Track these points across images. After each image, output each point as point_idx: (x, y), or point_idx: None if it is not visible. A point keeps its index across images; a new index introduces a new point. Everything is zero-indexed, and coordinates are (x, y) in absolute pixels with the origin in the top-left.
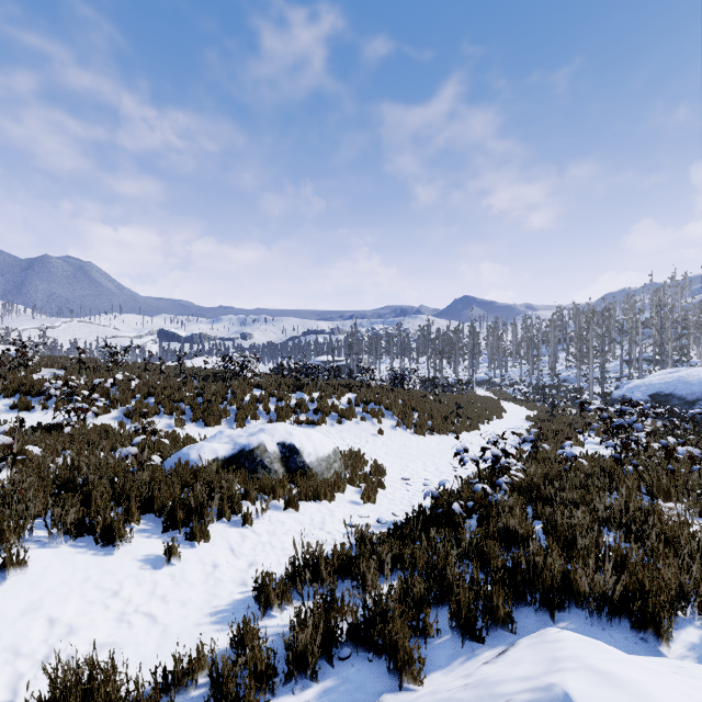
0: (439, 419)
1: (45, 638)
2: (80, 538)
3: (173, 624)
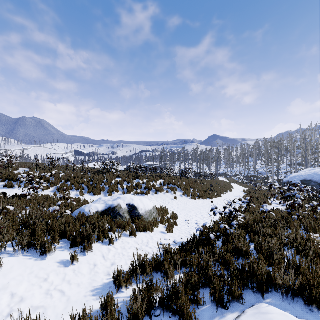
0: (202, 192)
1: (9, 304)
2: (30, 251)
3: (73, 296)
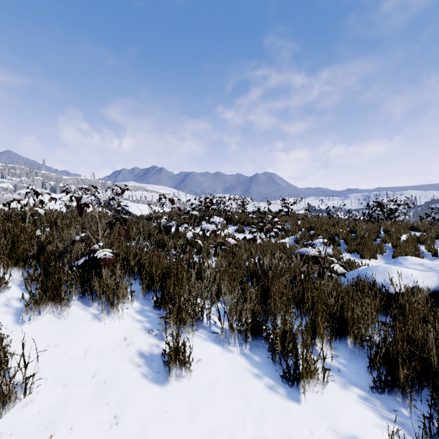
0: None
1: None
2: (256, 346)
3: None
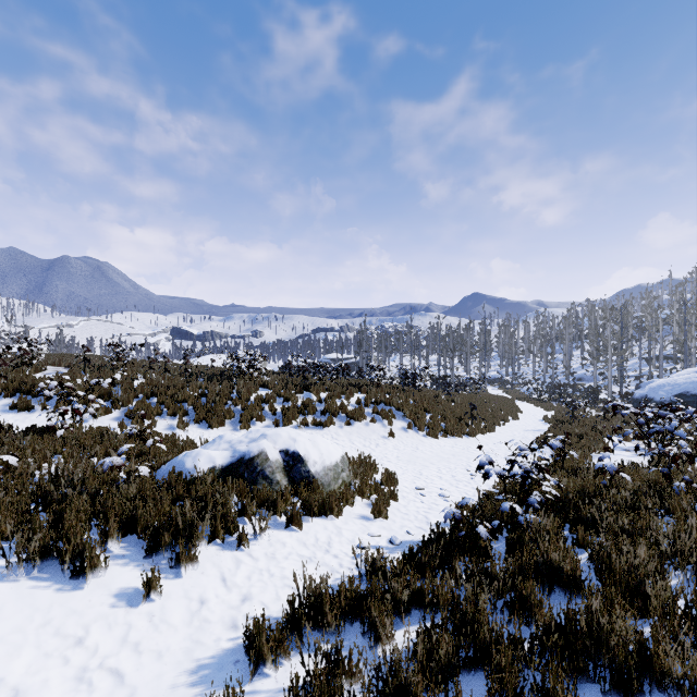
0: (452, 420)
1: None
2: (47, 567)
3: (143, 686)
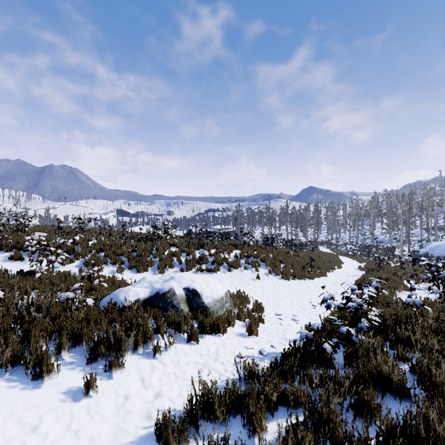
0: (298, 268)
1: None
2: (16, 371)
3: None
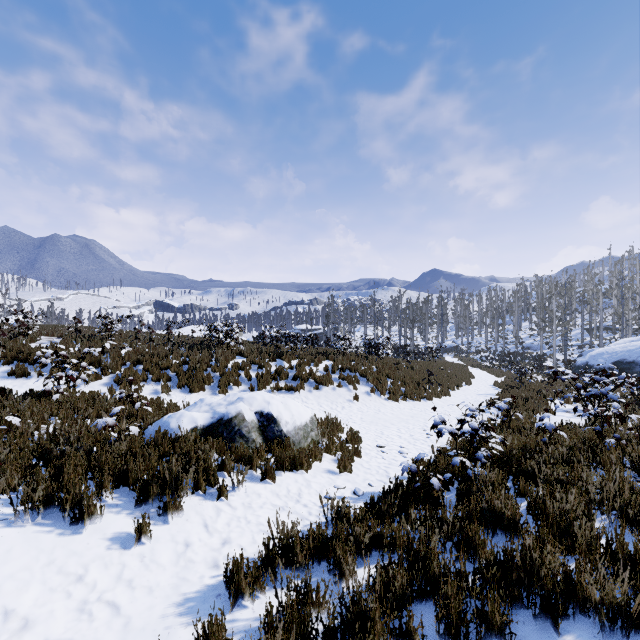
0: (411, 385)
1: None
2: (49, 515)
3: (137, 616)
